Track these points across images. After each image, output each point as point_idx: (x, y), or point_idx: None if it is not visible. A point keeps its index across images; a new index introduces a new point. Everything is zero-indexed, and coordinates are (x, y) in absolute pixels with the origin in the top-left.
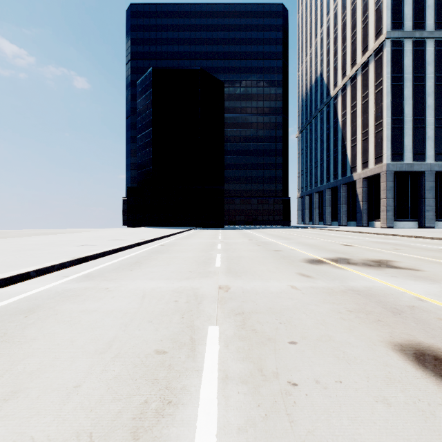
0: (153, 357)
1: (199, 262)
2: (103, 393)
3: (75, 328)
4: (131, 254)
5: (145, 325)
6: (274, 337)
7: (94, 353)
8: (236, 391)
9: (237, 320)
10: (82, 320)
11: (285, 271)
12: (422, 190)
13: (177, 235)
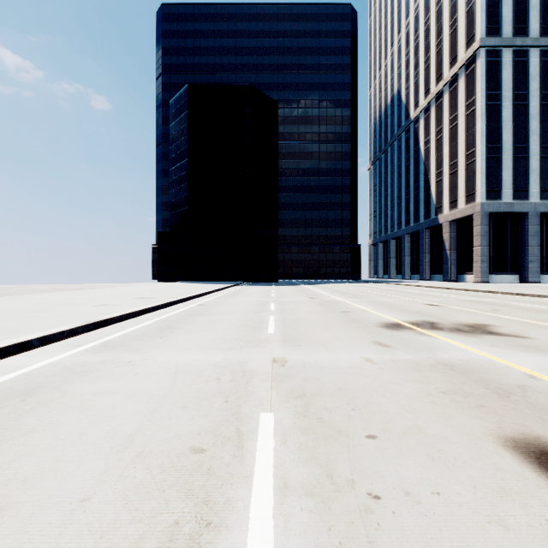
0: (187, 457)
1: (248, 327)
2: (119, 510)
3: (86, 416)
4: (162, 316)
5: (177, 412)
6: (346, 429)
7: (109, 452)
8: (298, 508)
9: (297, 404)
10: (96, 405)
11: (357, 338)
12: (524, 236)
13: (219, 292)
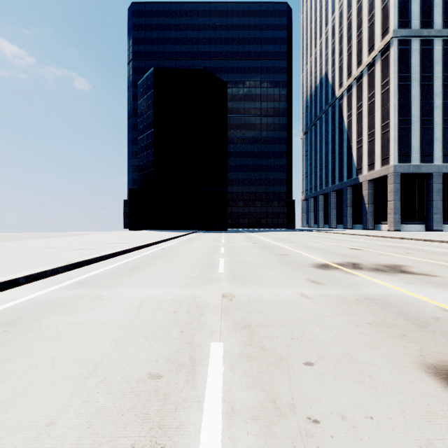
0: (146, 383)
1: (202, 267)
2: (80, 434)
3: (59, 345)
4: (130, 258)
5: (139, 341)
6: (287, 356)
7: (76, 378)
8: (245, 432)
9: (243, 334)
10: (68, 335)
11: (293, 276)
12: (429, 193)
13: (179, 239)
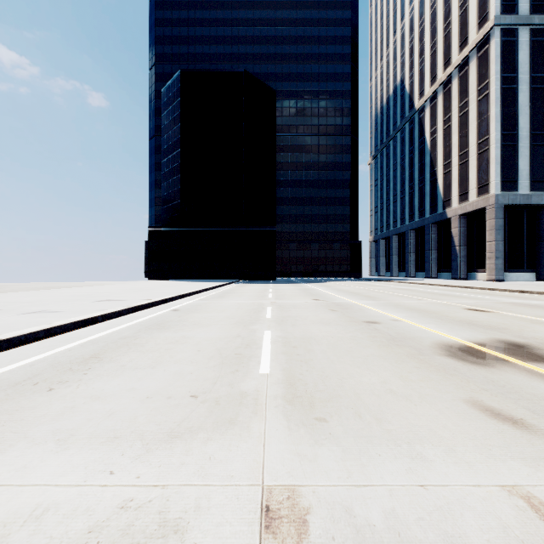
0: None
1: (226, 357)
2: None
3: None
4: (104, 332)
5: None
6: None
7: None
8: None
9: None
10: None
11: (431, 391)
12: (542, 231)
13: (208, 292)
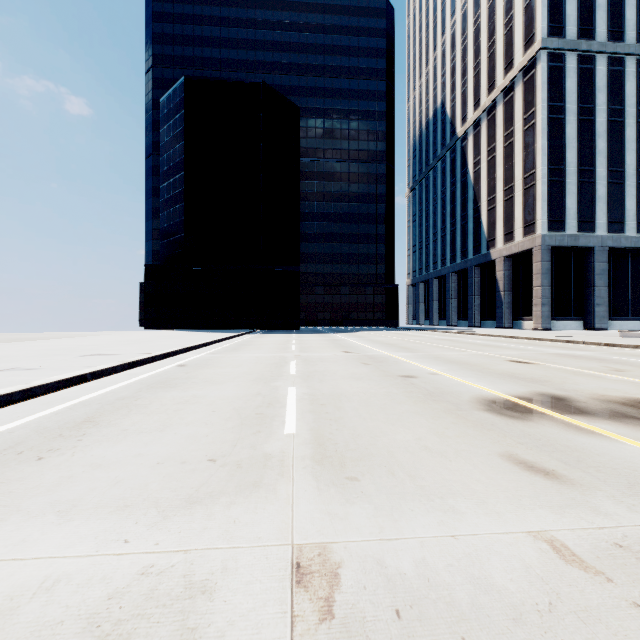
0: None
1: (246, 417)
2: None
3: None
4: (97, 392)
5: None
6: None
7: None
8: None
9: None
10: None
11: (467, 447)
12: (590, 275)
13: (219, 344)
